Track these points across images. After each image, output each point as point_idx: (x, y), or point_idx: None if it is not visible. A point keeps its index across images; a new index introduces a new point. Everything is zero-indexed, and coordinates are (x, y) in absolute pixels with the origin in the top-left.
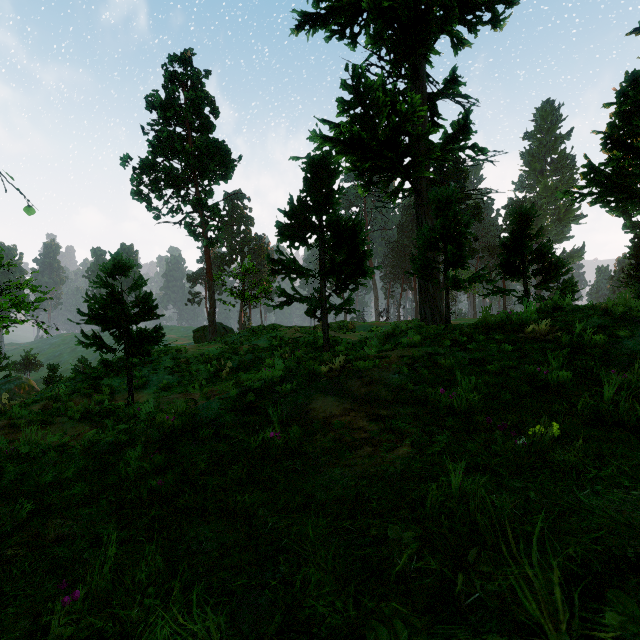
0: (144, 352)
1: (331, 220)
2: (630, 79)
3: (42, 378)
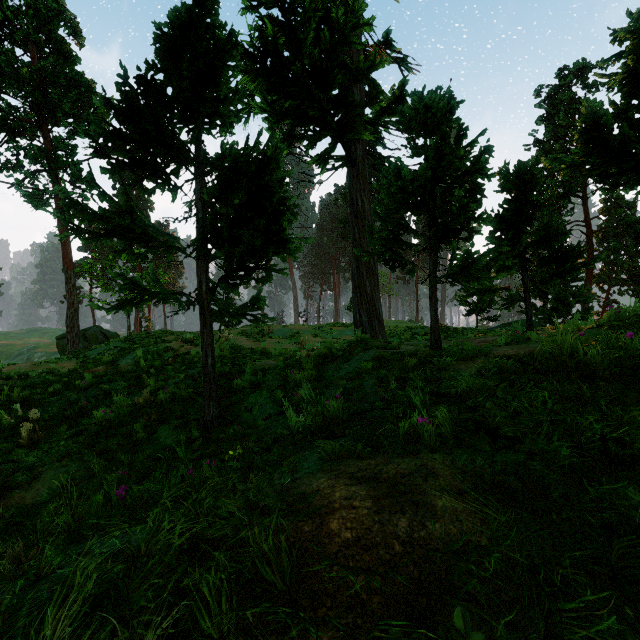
0: None
1: (223, 153)
2: None
3: None
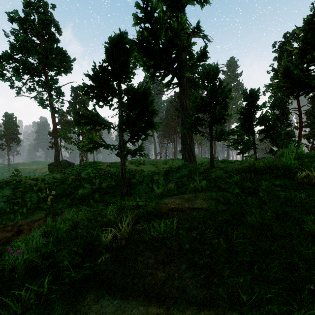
0: None
1: (128, 89)
2: (312, 14)
3: None
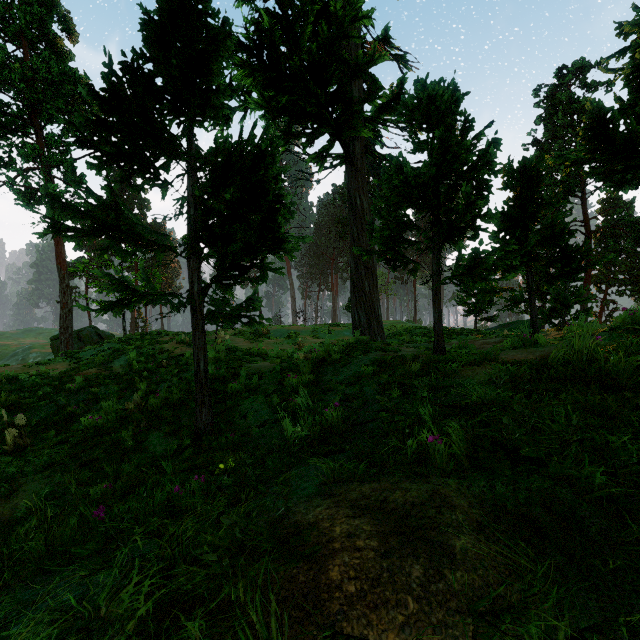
0: None
1: (216, 148)
2: None
3: None
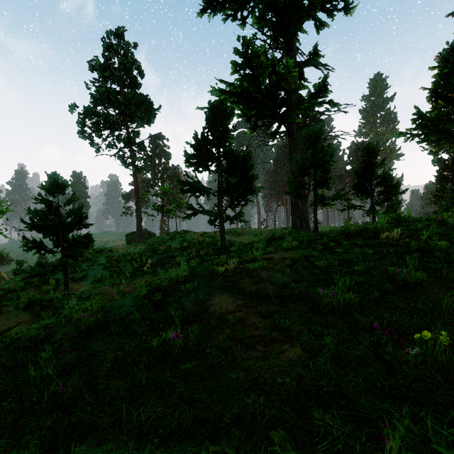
0: (78, 254)
1: (227, 152)
2: (449, 48)
3: (11, 270)
